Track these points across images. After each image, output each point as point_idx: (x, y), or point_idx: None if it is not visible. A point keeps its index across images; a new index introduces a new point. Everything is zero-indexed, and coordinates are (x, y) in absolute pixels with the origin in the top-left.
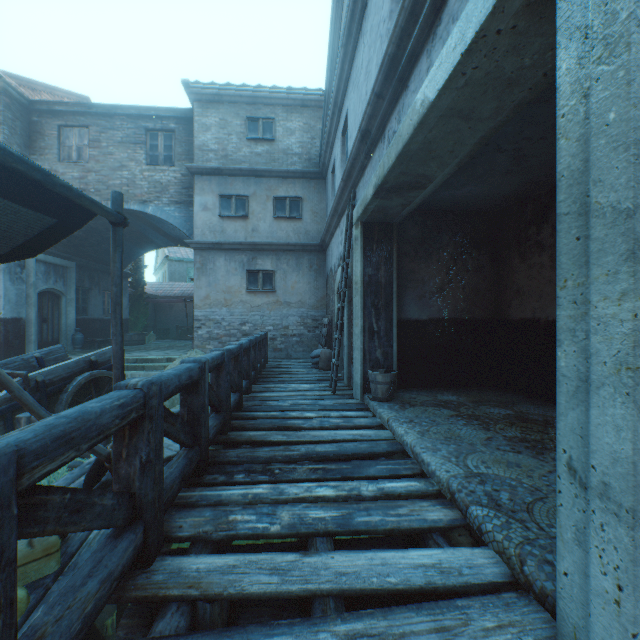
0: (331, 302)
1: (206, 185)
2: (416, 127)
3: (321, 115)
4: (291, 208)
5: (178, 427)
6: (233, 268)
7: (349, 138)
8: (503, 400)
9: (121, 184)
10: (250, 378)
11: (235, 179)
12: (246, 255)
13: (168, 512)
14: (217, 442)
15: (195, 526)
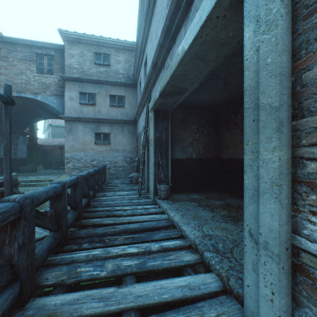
0: (139, 149)
1: (72, 86)
2: (179, 62)
3: (134, 55)
4: (119, 101)
5: (47, 221)
6: (87, 131)
7: (148, 67)
8: (220, 197)
9: (21, 83)
10: (95, 190)
11: (88, 84)
12: (94, 124)
13: (40, 270)
14: (74, 226)
15: (56, 277)
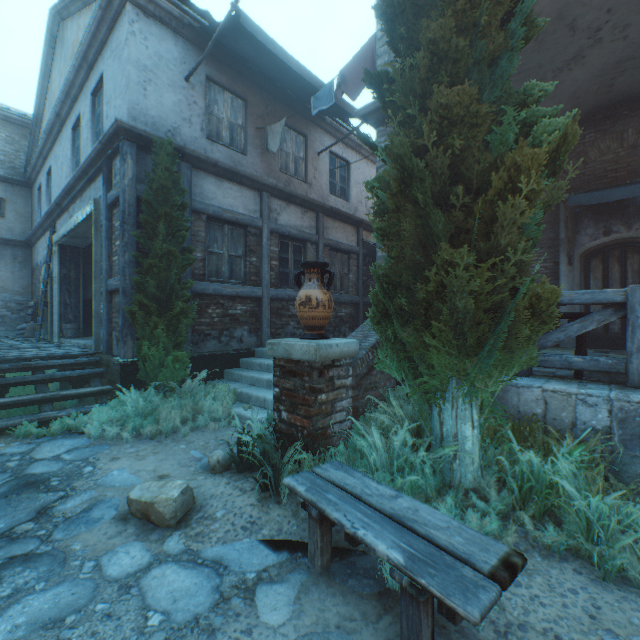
0: (38, 289)
1: None
2: (76, 226)
3: (27, 134)
4: None
5: None
6: None
7: (53, 186)
8: None
9: None
10: None
11: None
12: None
13: None
14: None
15: None
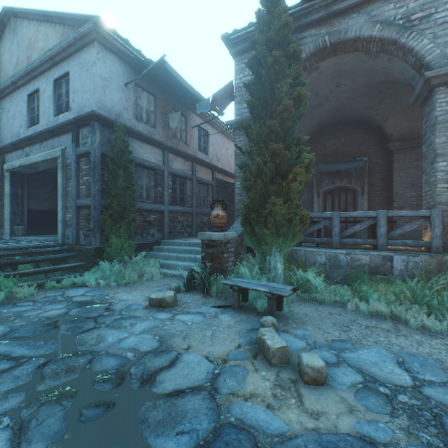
0: None
1: None
2: (37, 162)
3: None
4: None
5: None
6: None
7: None
8: None
9: None
10: None
11: None
12: None
13: None
14: None
15: None
